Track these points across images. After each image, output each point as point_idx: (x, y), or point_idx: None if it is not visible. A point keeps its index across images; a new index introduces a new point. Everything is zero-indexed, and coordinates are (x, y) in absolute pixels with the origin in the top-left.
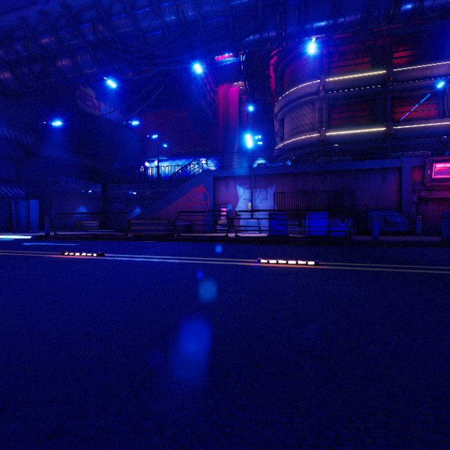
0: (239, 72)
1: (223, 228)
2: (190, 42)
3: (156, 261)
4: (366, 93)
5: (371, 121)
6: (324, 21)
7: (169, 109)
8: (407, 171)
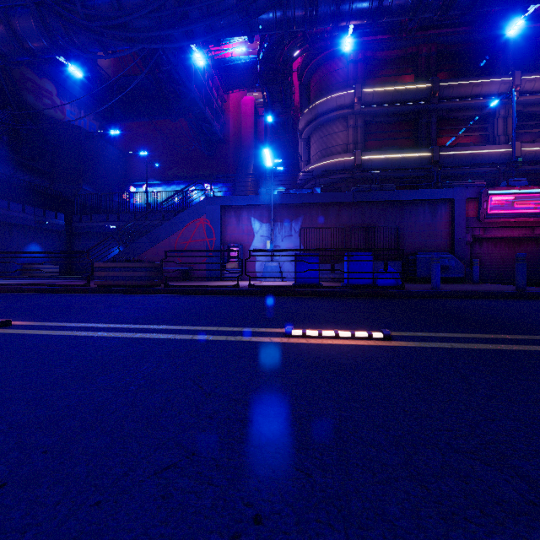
0: (254, 76)
1: (234, 275)
2: (185, 12)
3: (99, 338)
4: (409, 111)
5: (414, 145)
6: (367, 0)
7: (163, 118)
8: (460, 204)
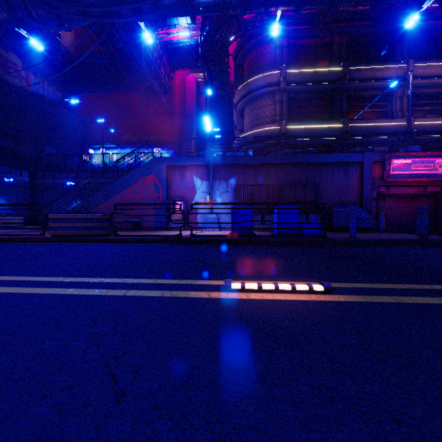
0: (197, 57)
1: (178, 225)
2: None
3: (21, 296)
4: (324, 89)
5: (329, 118)
6: None
7: (118, 91)
8: (368, 166)
